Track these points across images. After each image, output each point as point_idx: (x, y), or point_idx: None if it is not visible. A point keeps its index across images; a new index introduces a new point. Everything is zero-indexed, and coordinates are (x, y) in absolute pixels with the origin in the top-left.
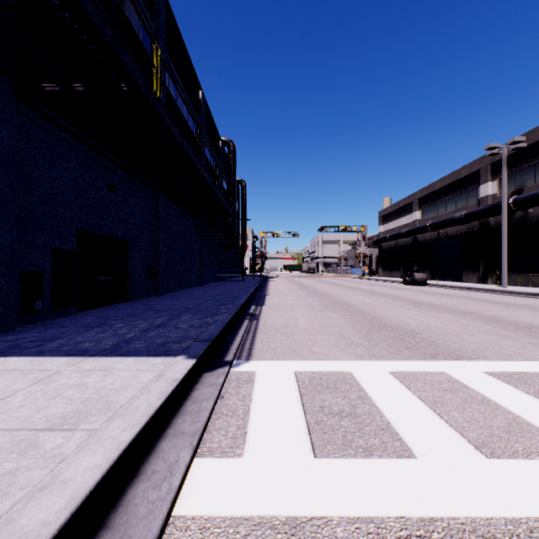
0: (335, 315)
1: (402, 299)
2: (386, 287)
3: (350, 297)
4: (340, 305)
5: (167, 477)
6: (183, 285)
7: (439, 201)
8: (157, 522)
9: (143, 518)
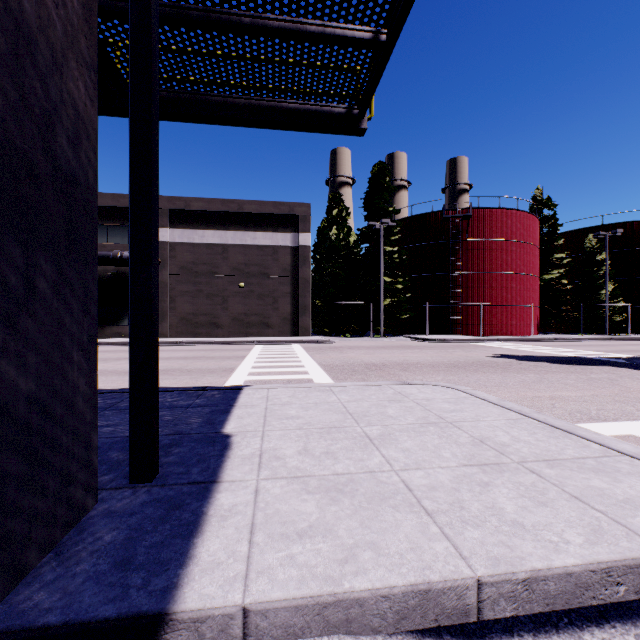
0: None
1: None
2: None
3: None
4: None
5: None
6: None
7: None
8: None
9: None
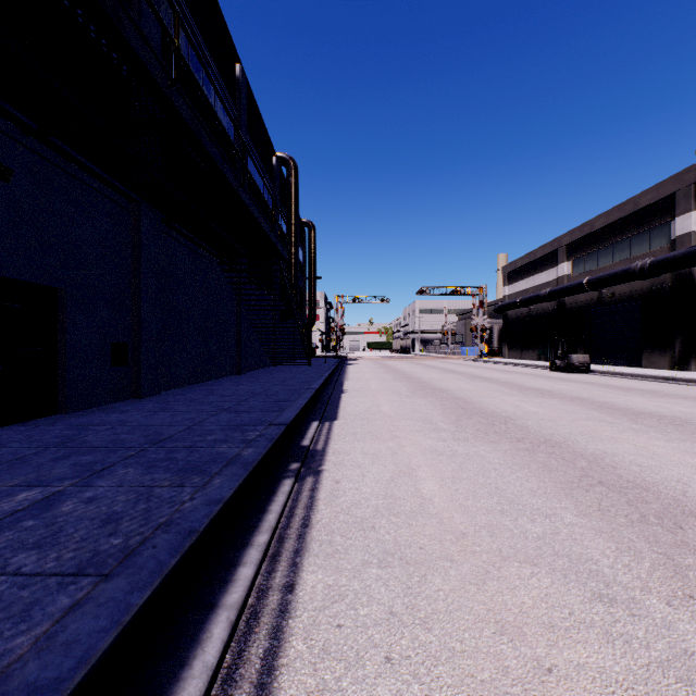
0: (497, 453)
1: (587, 402)
2: (531, 376)
3: (490, 398)
4: (486, 418)
5: None
6: (202, 375)
7: (601, 247)
8: None
9: None
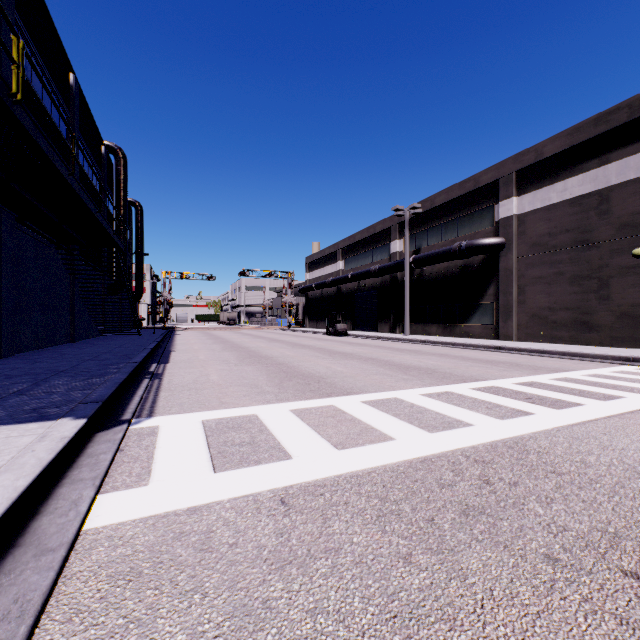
0: (252, 368)
1: (322, 350)
2: (310, 339)
3: (271, 350)
4: (259, 358)
5: (73, 508)
6: (42, 343)
7: (359, 253)
8: (71, 532)
9: (56, 533)
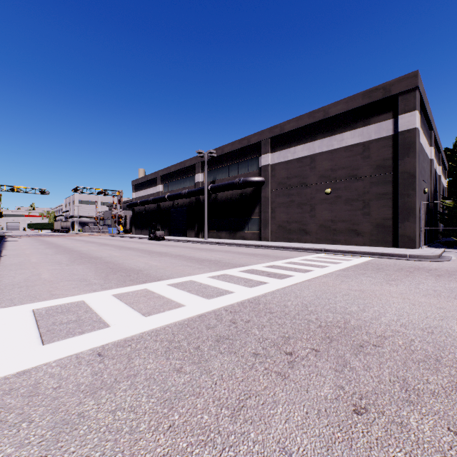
0: (82, 267)
1: (143, 250)
2: (135, 242)
3: (101, 252)
4: (89, 259)
5: None
6: None
7: (174, 180)
8: None
9: None
